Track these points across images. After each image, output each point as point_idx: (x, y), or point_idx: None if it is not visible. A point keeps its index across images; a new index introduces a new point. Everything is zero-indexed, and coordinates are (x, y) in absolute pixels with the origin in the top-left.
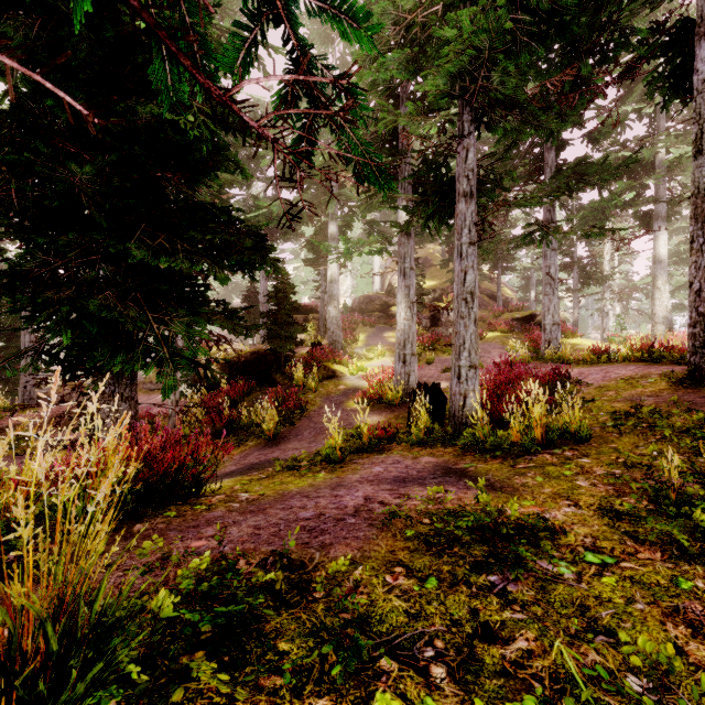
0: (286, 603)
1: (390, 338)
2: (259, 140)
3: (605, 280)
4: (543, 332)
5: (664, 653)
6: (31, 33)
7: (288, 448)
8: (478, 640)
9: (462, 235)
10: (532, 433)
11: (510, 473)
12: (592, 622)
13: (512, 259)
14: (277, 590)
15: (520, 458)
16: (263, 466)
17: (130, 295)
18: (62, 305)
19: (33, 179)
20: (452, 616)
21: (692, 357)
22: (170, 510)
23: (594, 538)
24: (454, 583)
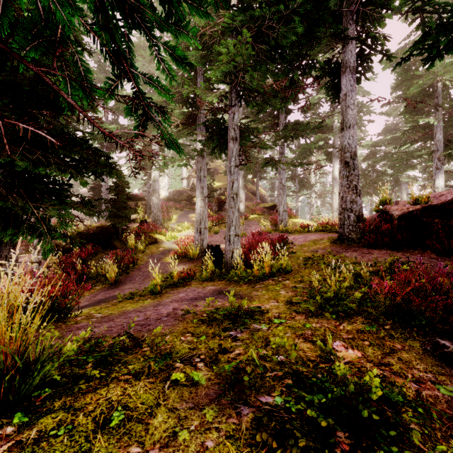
0: (131, 349)
1: (193, 218)
2: (123, 147)
3: (311, 187)
4: (279, 215)
5: (283, 342)
6: None
7: (125, 288)
8: (220, 354)
9: (231, 161)
10: (264, 270)
11: (251, 290)
12: (268, 342)
13: (265, 172)
14: (125, 346)
15: (257, 283)
16: (109, 300)
17: (14, 190)
18: None
19: None
20: (210, 347)
21: (340, 229)
22: (50, 325)
23: (279, 313)
24: (214, 337)
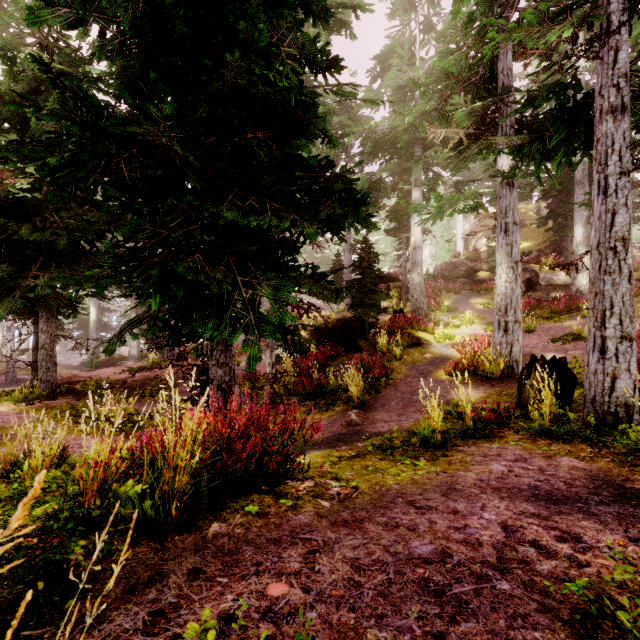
0: None
1: (478, 305)
2: None
3: None
4: None
5: None
6: (137, 11)
7: (375, 419)
8: None
9: (607, 164)
10: None
11: None
12: None
13: (636, 208)
14: None
15: None
16: (352, 439)
17: (223, 261)
18: (152, 268)
19: (137, 148)
20: None
21: None
22: (252, 503)
23: None
24: None
